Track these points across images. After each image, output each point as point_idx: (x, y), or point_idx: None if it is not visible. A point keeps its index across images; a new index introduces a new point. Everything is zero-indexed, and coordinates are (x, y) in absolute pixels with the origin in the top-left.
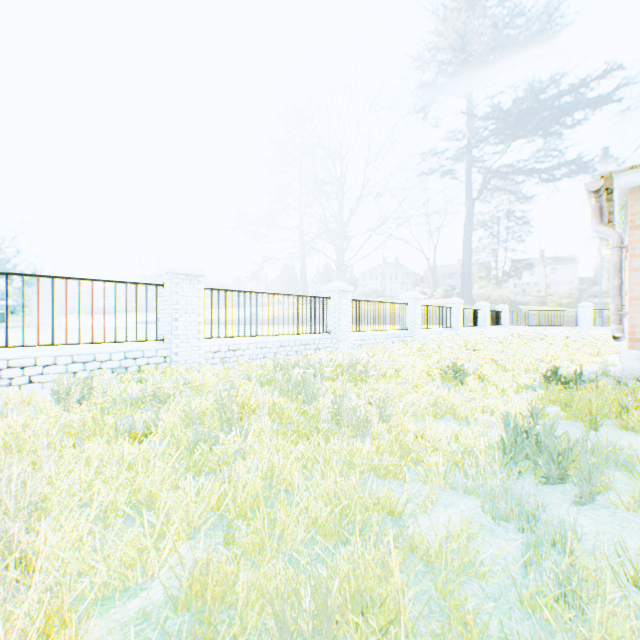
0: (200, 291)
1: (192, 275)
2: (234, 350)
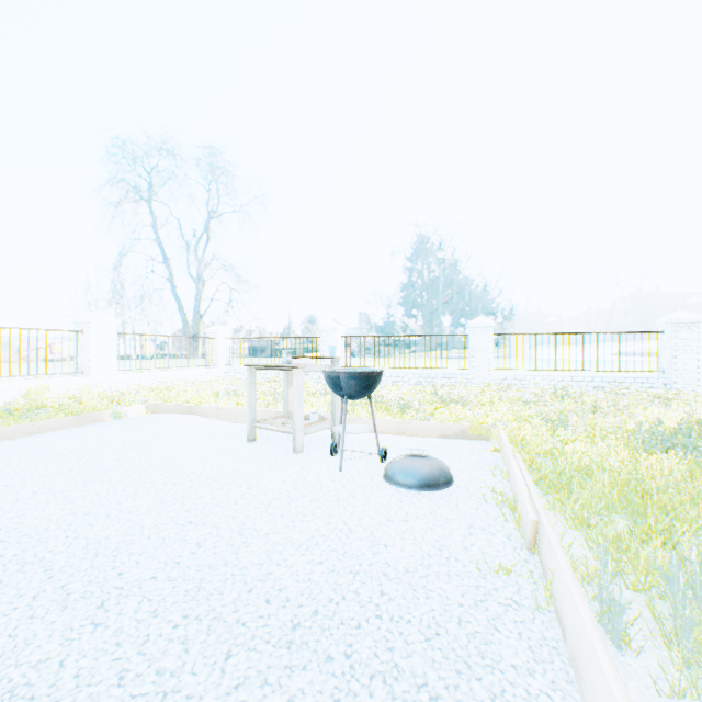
0: (697, 335)
1: (688, 323)
2: None
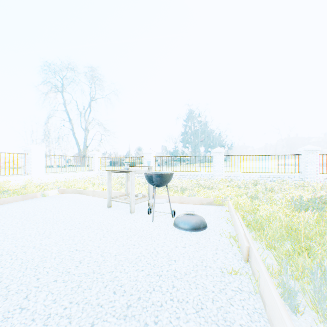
0: (316, 156)
1: (312, 150)
2: None
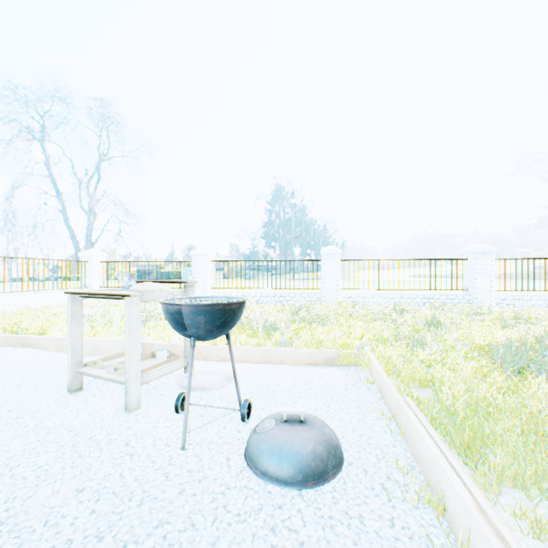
0: (490, 261)
1: (484, 252)
2: (517, 299)
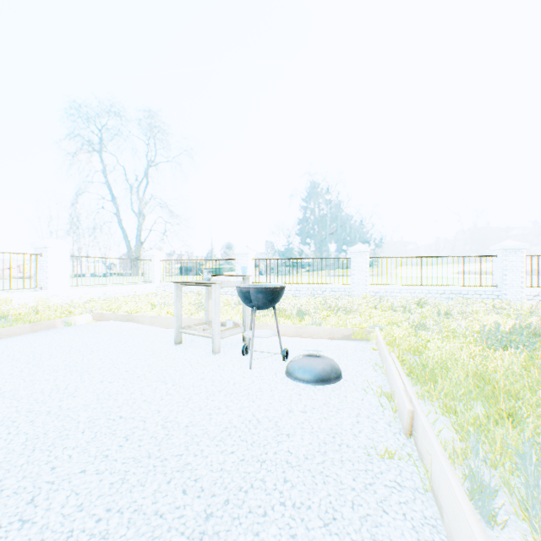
0: (521, 258)
1: (515, 249)
2: None
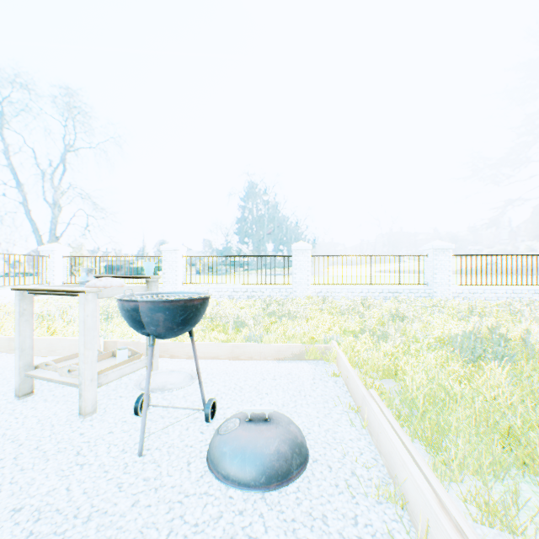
0: (448, 257)
1: (443, 249)
2: (472, 293)
